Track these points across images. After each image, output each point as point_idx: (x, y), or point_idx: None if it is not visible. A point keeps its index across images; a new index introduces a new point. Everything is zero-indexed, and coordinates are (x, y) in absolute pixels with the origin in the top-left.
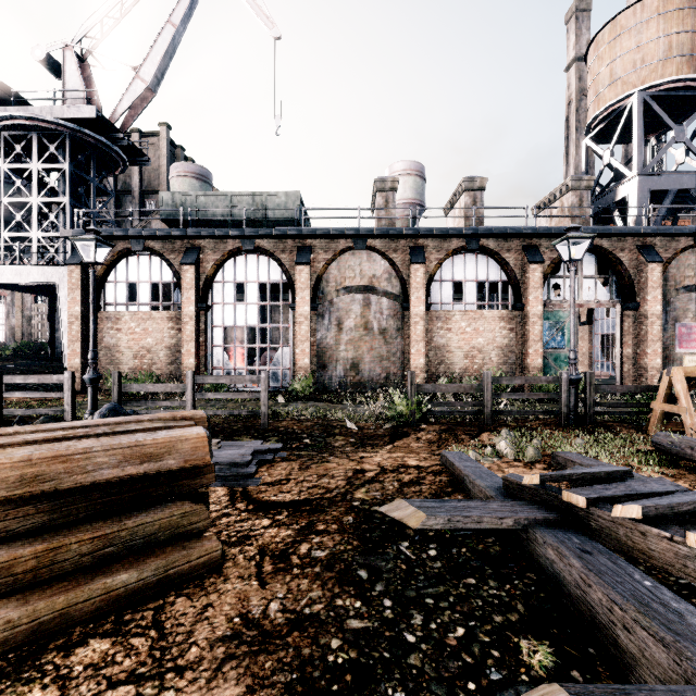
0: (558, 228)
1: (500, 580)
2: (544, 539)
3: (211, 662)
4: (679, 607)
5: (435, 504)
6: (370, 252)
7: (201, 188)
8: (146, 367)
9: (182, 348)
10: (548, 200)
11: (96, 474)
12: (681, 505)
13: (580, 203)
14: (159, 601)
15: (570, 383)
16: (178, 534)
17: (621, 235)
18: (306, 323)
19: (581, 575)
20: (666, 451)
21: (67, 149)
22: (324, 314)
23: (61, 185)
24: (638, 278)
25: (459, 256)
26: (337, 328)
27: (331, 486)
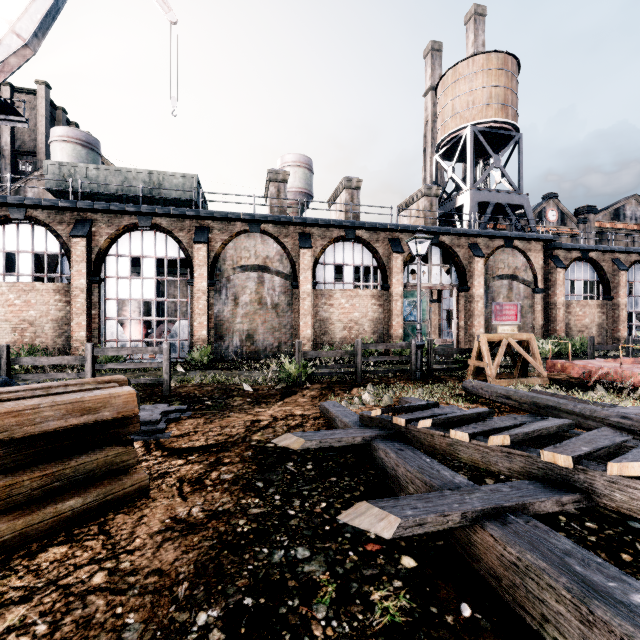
0: (414, 226)
1: (352, 476)
2: (378, 447)
3: (153, 544)
4: (439, 468)
5: (312, 433)
6: (264, 236)
7: (88, 156)
8: (28, 340)
9: (71, 321)
10: (409, 202)
11: (43, 425)
12: (454, 417)
13: (431, 207)
14: (101, 519)
15: (417, 347)
16: (113, 470)
17: (457, 235)
18: (204, 298)
19: (395, 462)
20: (469, 392)
21: None
22: (221, 290)
23: None
24: (469, 268)
25: (339, 243)
26: (234, 303)
27: (233, 433)
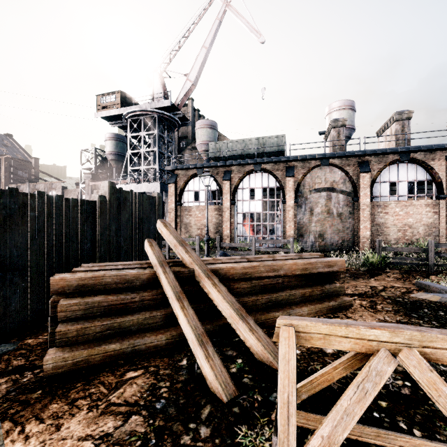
0: None
1: None
2: None
3: None
4: None
5: (440, 294)
6: (331, 167)
7: (212, 133)
8: (203, 234)
9: (223, 225)
10: None
11: (318, 270)
12: None
13: None
14: (341, 313)
15: None
16: (338, 294)
17: None
18: (292, 210)
19: None
20: None
21: (156, 123)
22: (301, 205)
23: (152, 141)
24: None
25: (394, 165)
26: (310, 213)
27: (365, 290)
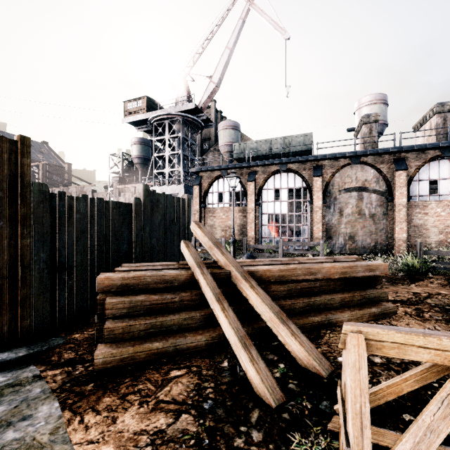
0: None
1: None
2: None
3: None
4: None
5: None
6: (362, 165)
7: (235, 134)
8: (227, 236)
9: (247, 226)
10: None
11: (358, 274)
12: None
13: None
14: (384, 320)
15: None
16: (380, 300)
17: None
18: (319, 211)
19: None
20: None
21: (181, 126)
22: (330, 206)
23: (176, 144)
24: None
25: (434, 162)
26: (339, 214)
27: (407, 297)
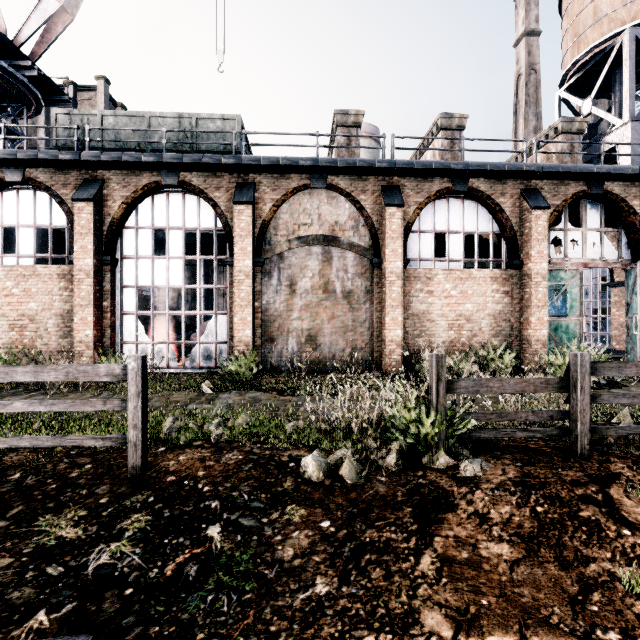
0: (567, 166)
1: None
2: None
3: None
4: None
5: None
6: (331, 193)
7: None
8: (27, 341)
9: (74, 315)
10: (529, 150)
11: None
12: None
13: (571, 149)
14: None
15: None
16: None
17: (637, 178)
18: (247, 282)
19: None
20: None
21: None
22: (272, 272)
23: None
24: None
25: (442, 200)
26: (289, 290)
27: None
